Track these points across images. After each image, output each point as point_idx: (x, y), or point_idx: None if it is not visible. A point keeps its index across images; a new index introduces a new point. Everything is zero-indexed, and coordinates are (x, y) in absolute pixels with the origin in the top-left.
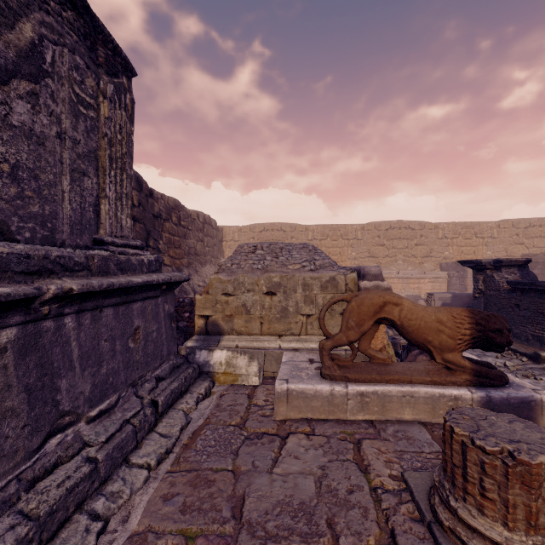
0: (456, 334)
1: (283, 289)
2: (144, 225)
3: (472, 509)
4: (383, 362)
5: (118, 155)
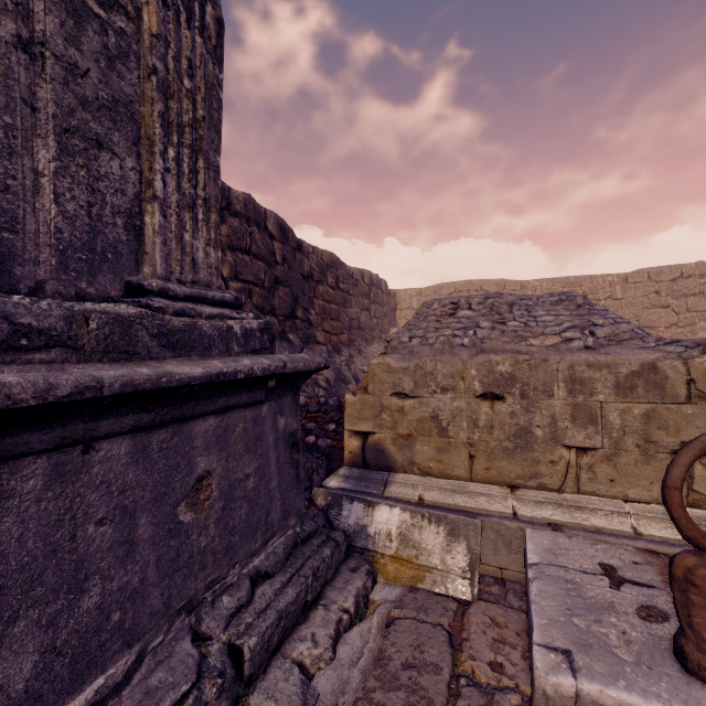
0: None
1: (519, 389)
2: (290, 289)
3: None
4: None
5: (186, 120)
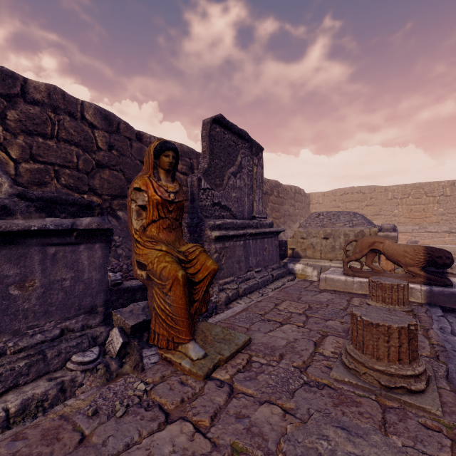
0: (414, 258)
1: (332, 236)
2: None
3: (370, 300)
4: (378, 271)
5: (258, 184)
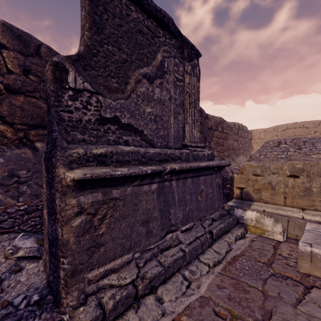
0: None
1: (306, 174)
2: (203, 134)
3: None
4: None
5: (193, 100)
